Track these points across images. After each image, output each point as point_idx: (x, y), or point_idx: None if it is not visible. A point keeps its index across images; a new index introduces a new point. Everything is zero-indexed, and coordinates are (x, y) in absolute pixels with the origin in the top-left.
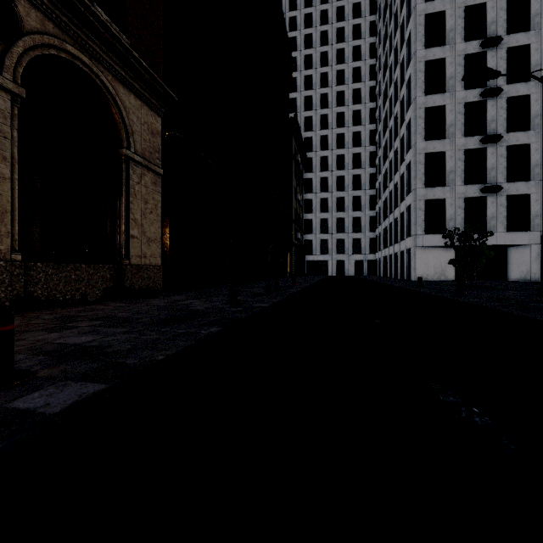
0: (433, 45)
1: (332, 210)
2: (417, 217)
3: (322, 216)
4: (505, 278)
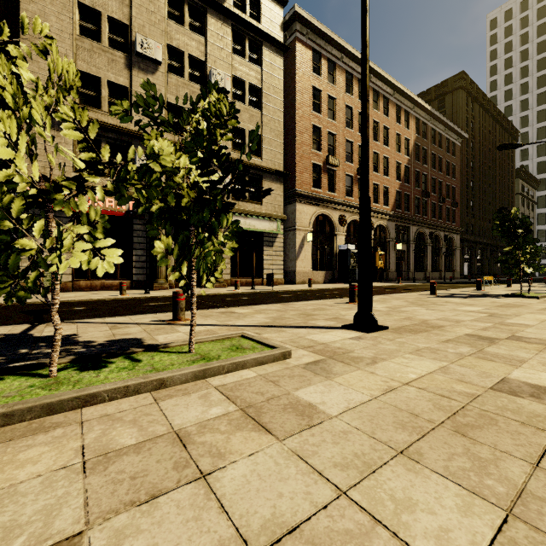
0: None
1: None
2: None
3: None
4: None
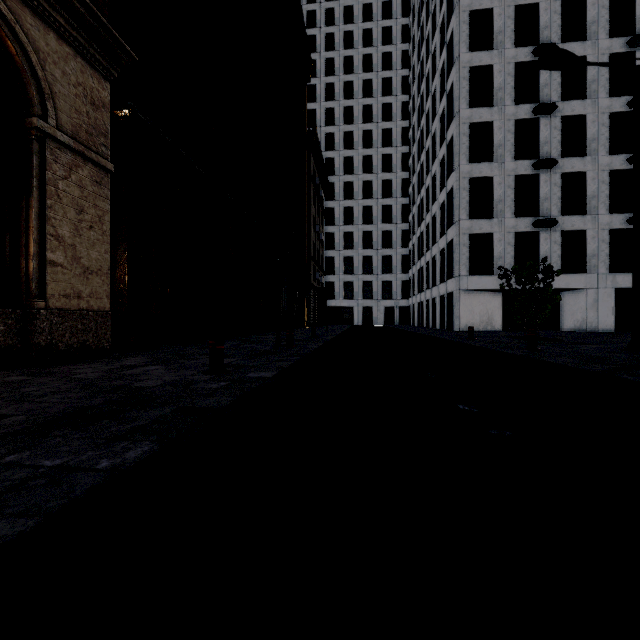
0: (479, 48)
1: (358, 247)
2: (461, 255)
3: (347, 254)
4: (557, 328)
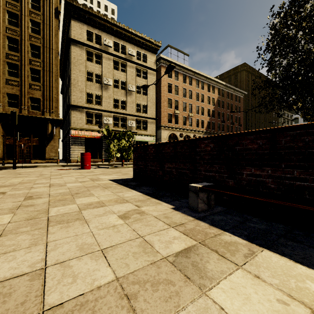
0: None
1: None
2: None
3: None
4: None
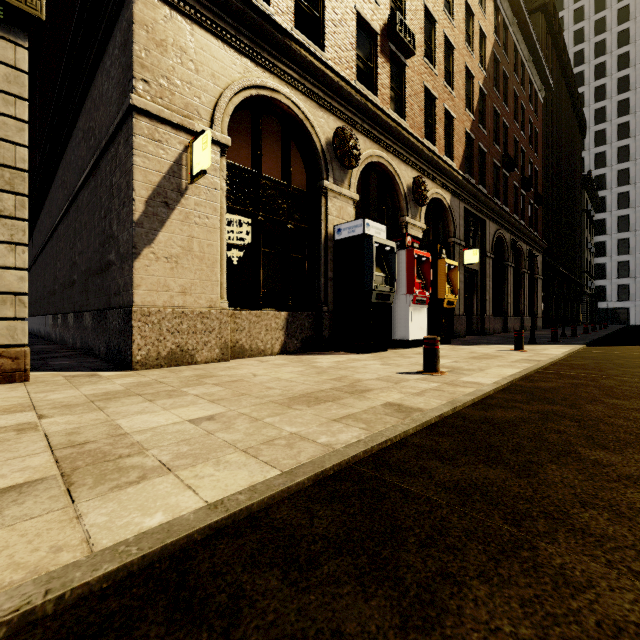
0: None
1: (635, 251)
2: None
3: (620, 259)
4: None
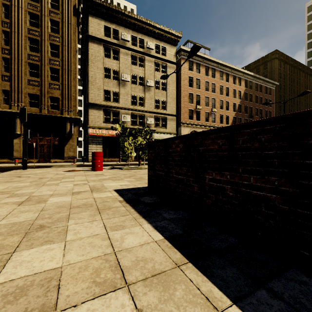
0: None
1: None
2: None
3: None
4: None
